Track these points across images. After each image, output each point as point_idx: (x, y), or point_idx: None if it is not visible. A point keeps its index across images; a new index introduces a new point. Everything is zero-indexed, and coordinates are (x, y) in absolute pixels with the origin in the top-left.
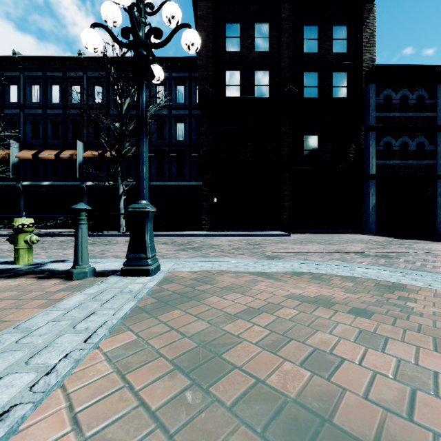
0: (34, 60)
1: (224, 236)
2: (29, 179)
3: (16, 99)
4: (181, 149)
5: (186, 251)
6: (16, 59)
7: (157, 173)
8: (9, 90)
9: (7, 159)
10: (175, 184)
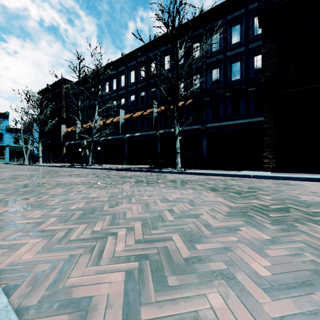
0: (131, 54)
1: (304, 181)
2: (129, 133)
3: (123, 84)
4: (236, 87)
5: (253, 224)
6: (123, 58)
7: (212, 115)
8: (121, 79)
9: (119, 121)
10: (230, 123)
